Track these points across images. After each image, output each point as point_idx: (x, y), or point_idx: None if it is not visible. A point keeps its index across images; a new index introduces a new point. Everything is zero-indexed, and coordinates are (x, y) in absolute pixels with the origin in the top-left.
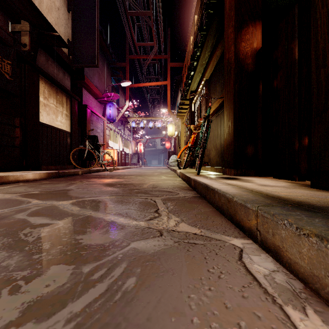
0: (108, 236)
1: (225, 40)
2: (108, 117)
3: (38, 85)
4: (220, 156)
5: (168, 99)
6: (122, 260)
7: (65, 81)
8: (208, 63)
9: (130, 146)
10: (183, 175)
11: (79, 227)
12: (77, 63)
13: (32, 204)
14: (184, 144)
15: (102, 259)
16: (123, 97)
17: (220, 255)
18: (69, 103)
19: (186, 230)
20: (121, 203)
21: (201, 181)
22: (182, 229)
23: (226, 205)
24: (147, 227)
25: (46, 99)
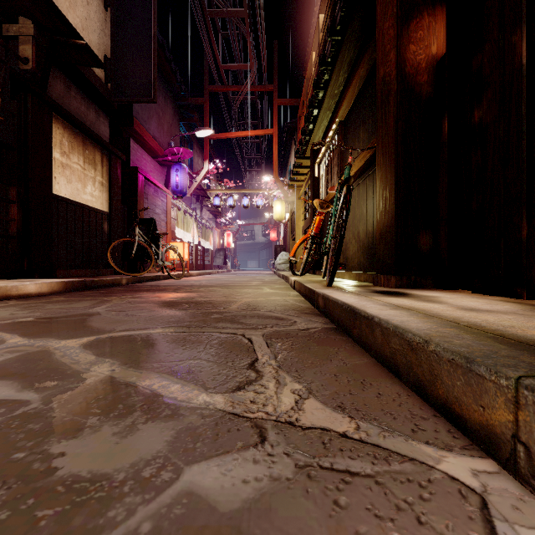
0: (132, 445)
1: (378, 43)
2: (173, 188)
3: (50, 130)
4: (366, 253)
5: (275, 159)
6: None
7: (99, 126)
8: (344, 91)
9: (212, 237)
10: (302, 285)
11: (73, 414)
12: (120, 96)
13: (3, 346)
14: (302, 233)
15: None
16: (199, 156)
17: (430, 525)
18: (107, 164)
19: (321, 421)
20: (183, 344)
21: (340, 299)
22: (311, 417)
23: (405, 356)
24: (230, 414)
25: (64, 155)
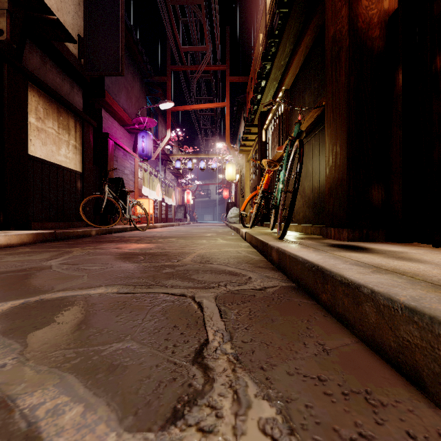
0: None
1: (328, 4)
2: (140, 152)
3: (26, 97)
4: (312, 207)
5: (227, 128)
6: None
7: (73, 97)
8: (290, 60)
9: (174, 195)
10: (253, 237)
11: None
12: (92, 70)
13: None
14: (250, 191)
15: None
16: (163, 126)
17: None
18: (80, 129)
19: None
20: (119, 312)
21: (300, 255)
22: None
23: (437, 361)
24: None
25: (40, 120)
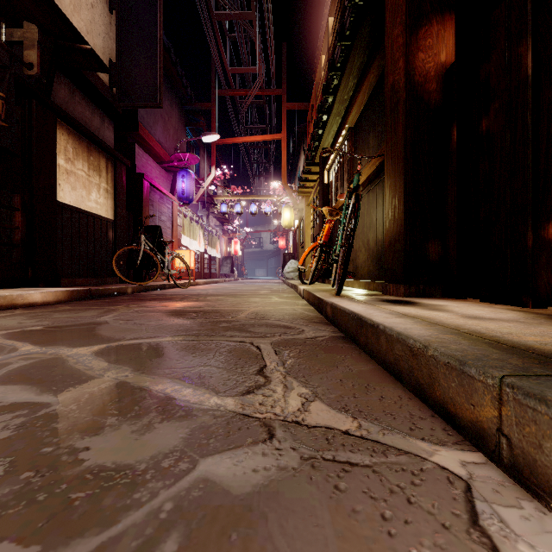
0: (150, 441)
1: (388, 50)
2: (179, 195)
3: (55, 136)
4: (376, 261)
5: (283, 165)
6: (170, 524)
7: (104, 132)
8: (354, 97)
9: (219, 245)
10: (311, 294)
11: (92, 414)
12: (125, 101)
13: (17, 354)
14: (311, 241)
15: (117, 520)
16: (206, 161)
17: (418, 504)
18: (112, 170)
19: (326, 421)
20: (193, 352)
21: (347, 307)
22: (316, 418)
23: (407, 361)
24: (241, 415)
25: (69, 162)
